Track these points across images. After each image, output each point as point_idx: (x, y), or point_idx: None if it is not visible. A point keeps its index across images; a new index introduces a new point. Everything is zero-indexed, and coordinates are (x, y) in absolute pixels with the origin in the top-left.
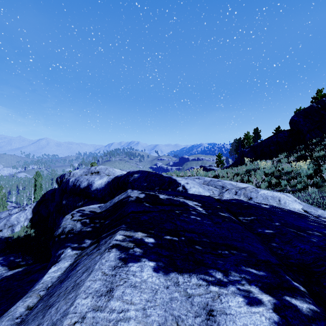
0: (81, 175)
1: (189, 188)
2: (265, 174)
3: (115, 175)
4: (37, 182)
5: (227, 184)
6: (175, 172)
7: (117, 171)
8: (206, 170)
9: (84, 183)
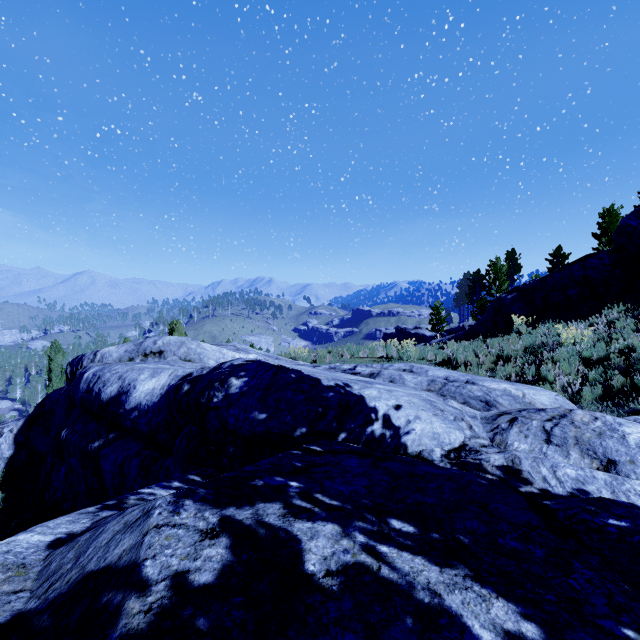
0: (121, 360)
1: (403, 425)
2: (580, 360)
3: (203, 360)
4: (53, 364)
5: (497, 394)
6: (349, 349)
7: (208, 350)
8: (407, 336)
9: (112, 388)
